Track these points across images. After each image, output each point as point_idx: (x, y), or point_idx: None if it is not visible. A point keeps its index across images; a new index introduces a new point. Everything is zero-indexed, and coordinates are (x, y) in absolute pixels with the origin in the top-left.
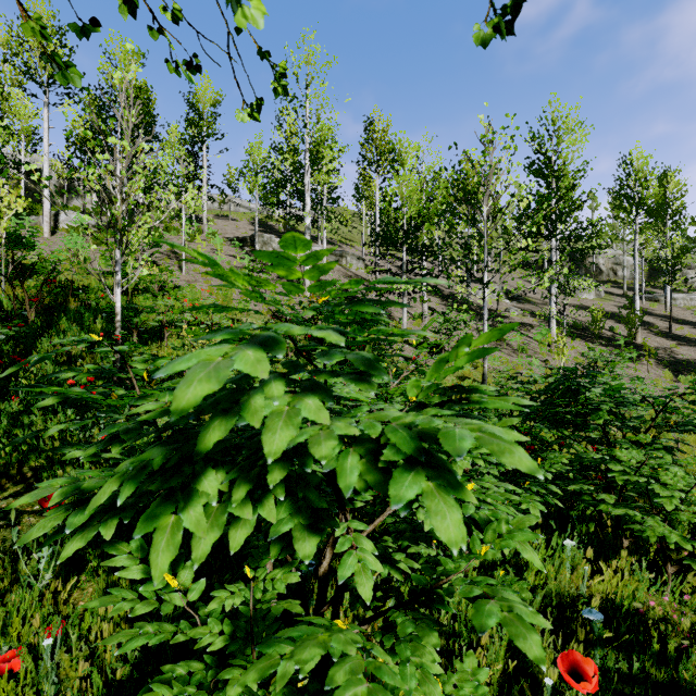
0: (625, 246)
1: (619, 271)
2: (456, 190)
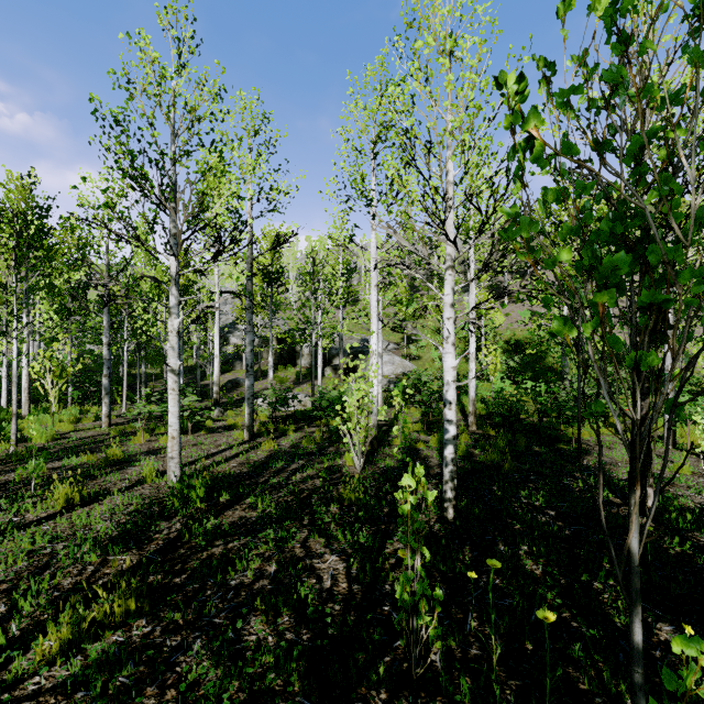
0: None
1: None
2: None
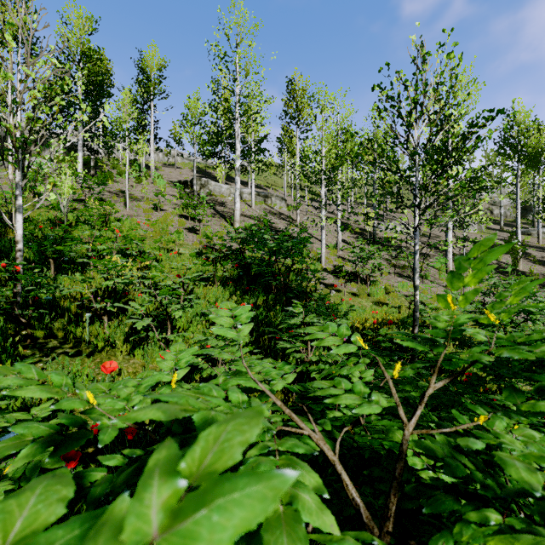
0: (502, 189)
1: (494, 210)
2: (364, 140)
